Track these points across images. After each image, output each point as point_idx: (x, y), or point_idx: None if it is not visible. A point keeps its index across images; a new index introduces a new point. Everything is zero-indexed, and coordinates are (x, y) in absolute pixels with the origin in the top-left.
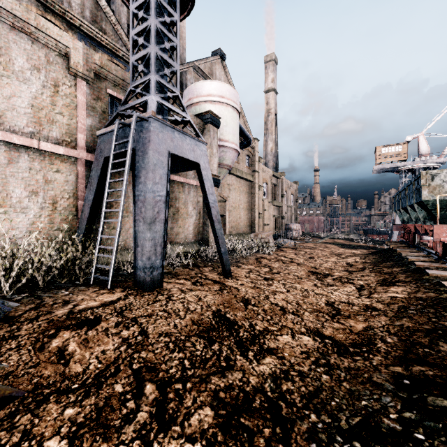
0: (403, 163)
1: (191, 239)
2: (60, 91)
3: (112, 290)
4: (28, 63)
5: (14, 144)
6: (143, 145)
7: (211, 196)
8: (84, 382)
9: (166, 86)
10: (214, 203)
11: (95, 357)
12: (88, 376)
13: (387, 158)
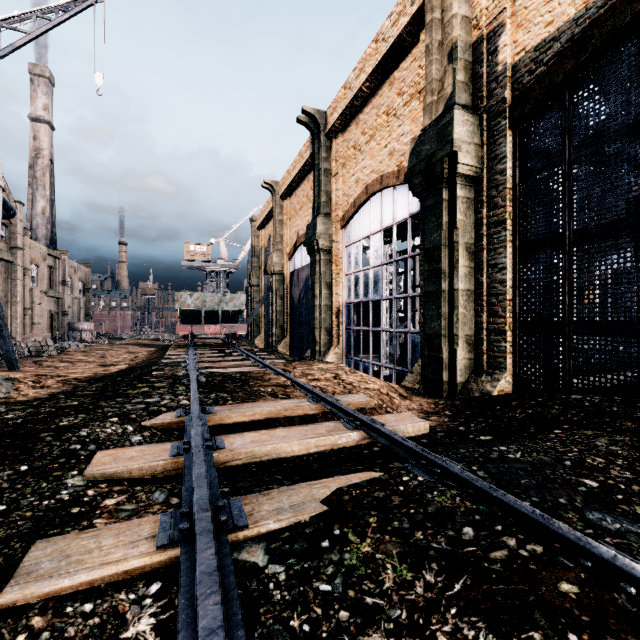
0: (207, 264)
1: None
2: None
3: None
4: None
5: None
6: None
7: None
8: None
9: None
10: (0, 308)
11: None
12: None
13: (195, 256)
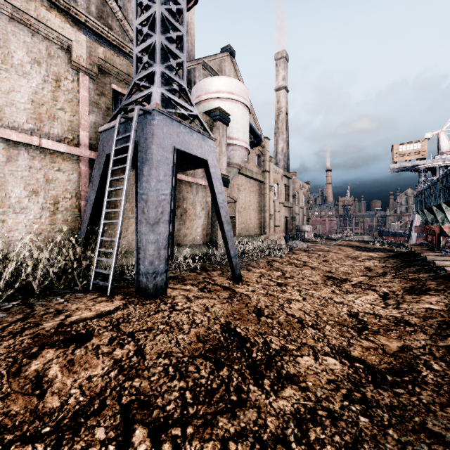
0: (422, 162)
1: (200, 241)
2: (62, 86)
3: (111, 298)
4: (28, 57)
5: (13, 142)
6: (146, 140)
7: (220, 195)
8: (58, 423)
9: (172, 78)
10: (223, 203)
11: (78, 386)
12: (65, 414)
13: (405, 156)
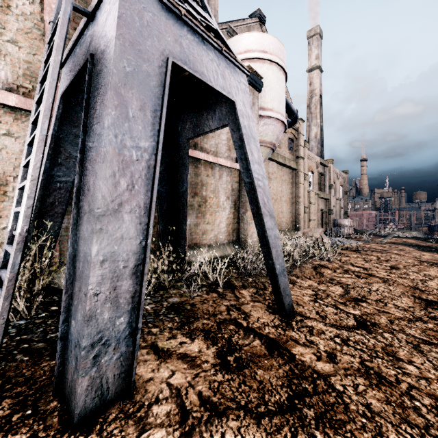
0: None
1: (223, 239)
2: (13, 6)
3: None
4: None
5: None
6: (106, 37)
7: (256, 167)
8: None
9: None
10: (261, 180)
11: None
12: None
13: None
